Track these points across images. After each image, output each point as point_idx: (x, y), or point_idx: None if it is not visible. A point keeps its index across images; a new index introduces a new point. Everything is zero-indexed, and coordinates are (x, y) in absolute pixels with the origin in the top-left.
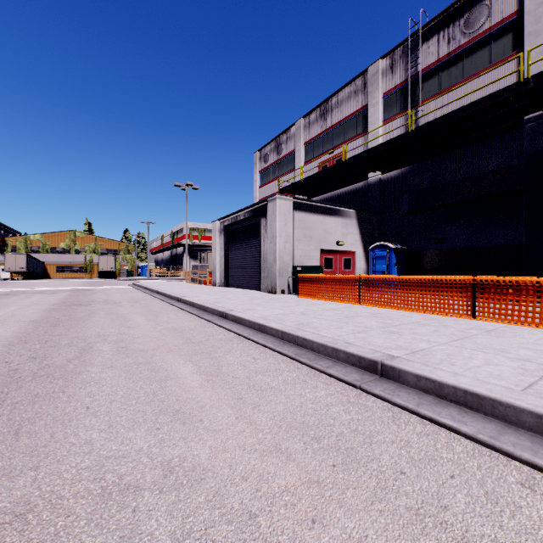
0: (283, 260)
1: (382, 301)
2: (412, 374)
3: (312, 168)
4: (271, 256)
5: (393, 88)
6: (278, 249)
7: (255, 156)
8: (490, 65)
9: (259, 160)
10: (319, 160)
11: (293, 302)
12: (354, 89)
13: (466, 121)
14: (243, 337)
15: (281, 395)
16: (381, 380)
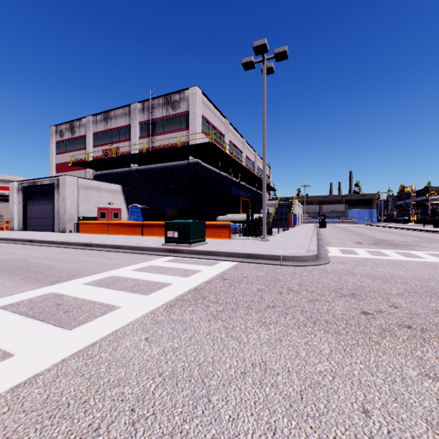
0: (71, 213)
1: (117, 232)
2: (95, 244)
3: (95, 156)
4: (63, 211)
5: (144, 121)
6: (67, 207)
7: (52, 129)
8: (180, 129)
9: (55, 133)
10: (103, 148)
11: (74, 235)
12: (124, 112)
13: (167, 153)
14: (43, 246)
15: (57, 251)
16: (88, 247)
